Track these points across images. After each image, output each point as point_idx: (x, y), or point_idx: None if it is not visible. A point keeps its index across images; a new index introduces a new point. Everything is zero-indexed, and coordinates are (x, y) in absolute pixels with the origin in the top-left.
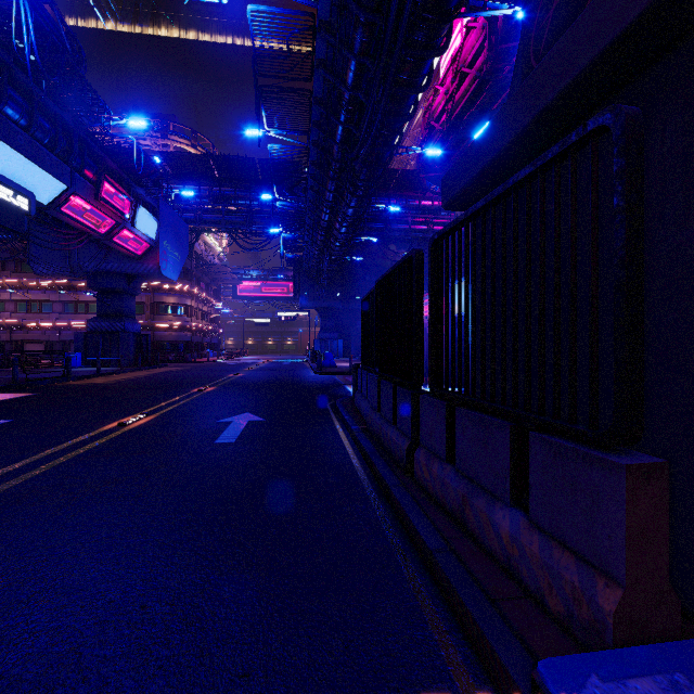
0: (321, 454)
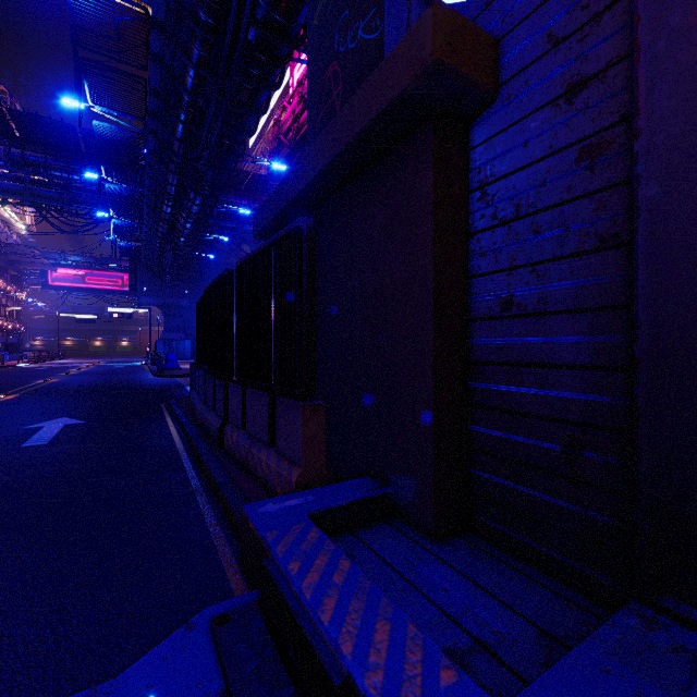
0: (147, 444)
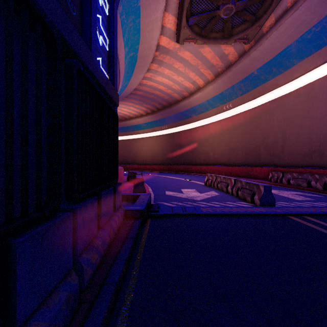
0: None
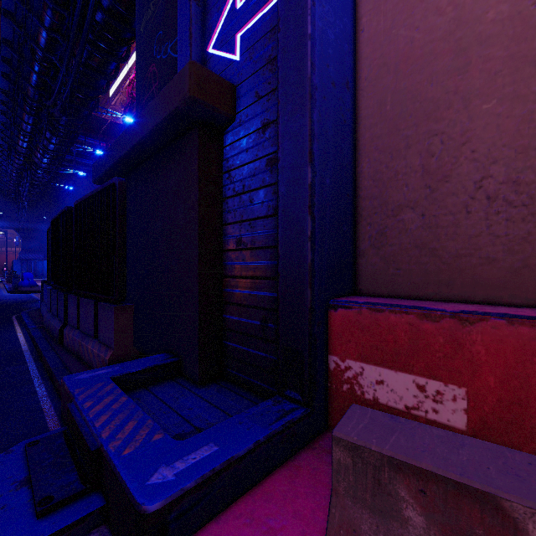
0: None
